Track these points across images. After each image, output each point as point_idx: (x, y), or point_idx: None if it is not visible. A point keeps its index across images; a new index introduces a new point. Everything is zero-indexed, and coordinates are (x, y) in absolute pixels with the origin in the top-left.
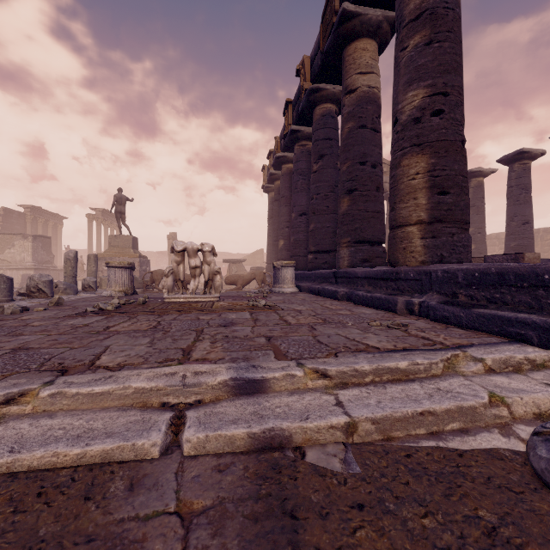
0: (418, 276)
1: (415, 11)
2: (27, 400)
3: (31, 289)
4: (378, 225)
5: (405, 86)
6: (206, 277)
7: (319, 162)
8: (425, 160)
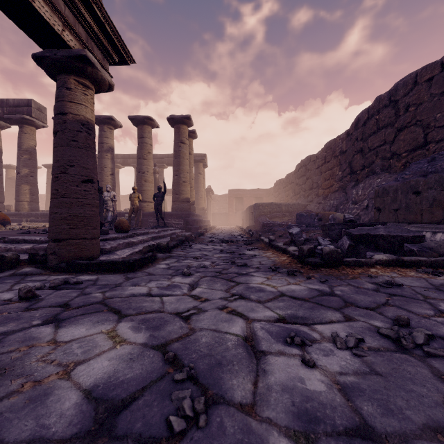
0: (28, 214)
1: (26, 149)
2: None
3: None
4: (3, 197)
5: (23, 166)
6: None
7: None
8: (29, 187)
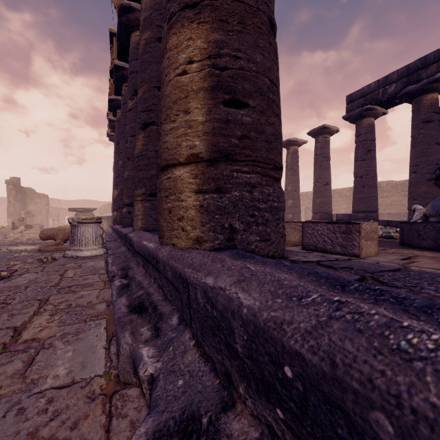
0: (175, 279)
1: None
2: None
3: None
4: None
5: None
6: None
7: (134, 98)
8: (204, 33)
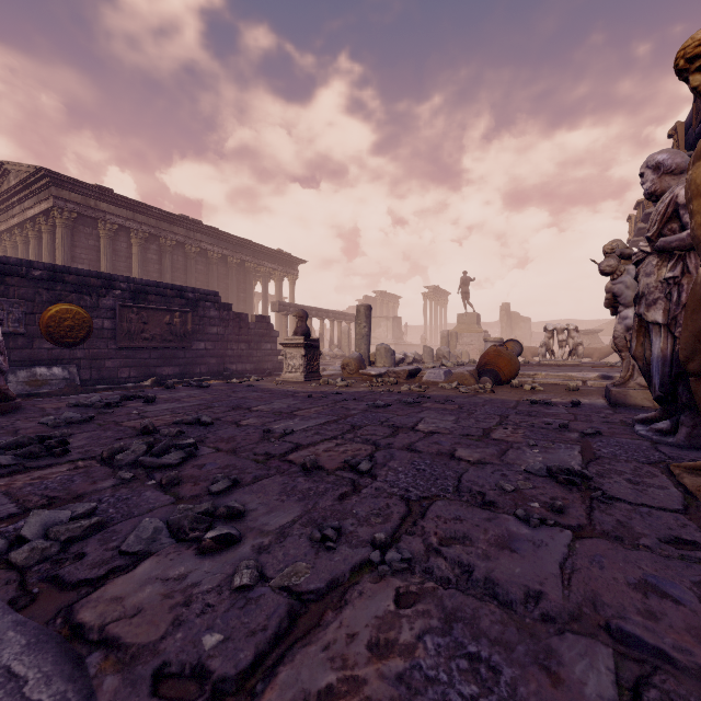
0: None
1: None
2: (538, 375)
3: (439, 356)
4: None
5: None
6: (570, 347)
7: None
8: None
